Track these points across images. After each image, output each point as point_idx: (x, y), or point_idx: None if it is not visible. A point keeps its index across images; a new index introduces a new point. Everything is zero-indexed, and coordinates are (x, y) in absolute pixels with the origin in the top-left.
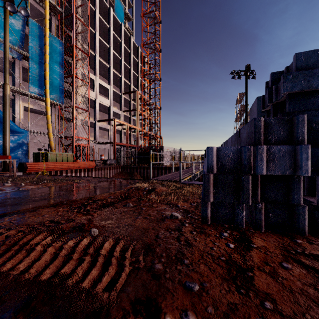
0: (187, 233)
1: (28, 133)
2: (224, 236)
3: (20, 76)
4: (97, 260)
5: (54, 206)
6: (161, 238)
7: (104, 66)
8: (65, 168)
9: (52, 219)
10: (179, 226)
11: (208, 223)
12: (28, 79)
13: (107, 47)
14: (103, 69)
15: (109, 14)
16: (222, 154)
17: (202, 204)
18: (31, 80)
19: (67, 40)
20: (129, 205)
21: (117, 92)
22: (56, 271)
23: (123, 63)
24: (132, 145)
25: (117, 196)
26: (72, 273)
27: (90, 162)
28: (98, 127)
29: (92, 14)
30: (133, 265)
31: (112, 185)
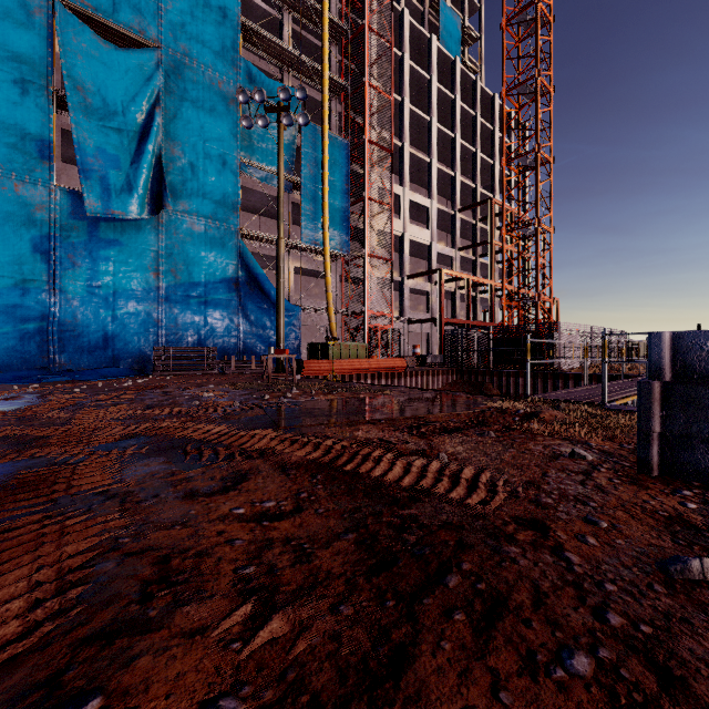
0: (602, 479)
1: (300, 311)
2: (681, 493)
3: (289, 219)
4: (459, 481)
5: (371, 423)
6: (551, 477)
7: (419, 161)
8: (356, 370)
9: (379, 437)
10: (587, 469)
11: (651, 474)
12: (297, 221)
13: (425, 120)
14: (418, 169)
15: (430, 51)
16: (684, 346)
17: (638, 437)
18: (304, 223)
19: (354, 133)
20: (488, 434)
21: (446, 210)
22: (414, 483)
23: (458, 143)
24: (480, 323)
25: (464, 420)
26: (431, 489)
27: (396, 360)
28: (408, 290)
29: (396, 65)
30: (509, 494)
31: (450, 402)
